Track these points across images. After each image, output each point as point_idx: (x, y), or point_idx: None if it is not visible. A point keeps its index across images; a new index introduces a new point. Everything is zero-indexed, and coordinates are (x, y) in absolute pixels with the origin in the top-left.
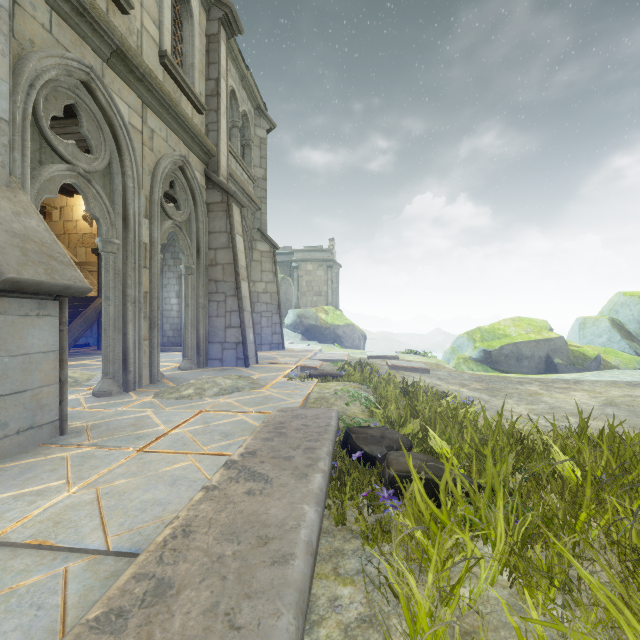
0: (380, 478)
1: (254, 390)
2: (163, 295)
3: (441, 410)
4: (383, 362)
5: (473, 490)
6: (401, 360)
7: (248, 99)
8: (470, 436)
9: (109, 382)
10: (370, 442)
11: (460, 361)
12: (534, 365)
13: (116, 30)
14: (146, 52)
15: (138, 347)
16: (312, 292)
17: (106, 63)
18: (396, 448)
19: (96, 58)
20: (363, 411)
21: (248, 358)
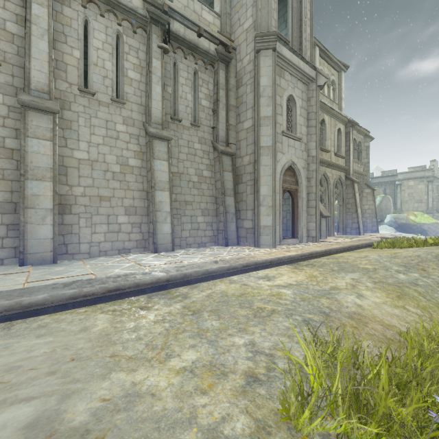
0: None
1: (361, 238)
2: None
3: None
4: None
5: None
6: None
7: (360, 135)
8: None
9: None
10: None
11: None
12: None
13: (328, 161)
14: (331, 156)
15: (330, 227)
16: (413, 200)
17: (325, 167)
18: None
19: (324, 168)
20: None
21: (360, 233)
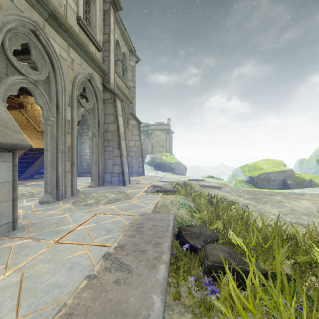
0: (200, 262)
1: (127, 200)
2: (82, 147)
3: (233, 215)
4: (196, 183)
5: (268, 283)
6: (205, 181)
7: (125, 45)
8: (256, 236)
9: (48, 196)
10: (193, 237)
11: (237, 182)
12: (276, 184)
13: (51, 2)
14: (69, 17)
15: (64, 176)
16: (159, 145)
17: (46, 21)
18: (209, 241)
19: (40, 18)
20: (187, 213)
21: (125, 181)
